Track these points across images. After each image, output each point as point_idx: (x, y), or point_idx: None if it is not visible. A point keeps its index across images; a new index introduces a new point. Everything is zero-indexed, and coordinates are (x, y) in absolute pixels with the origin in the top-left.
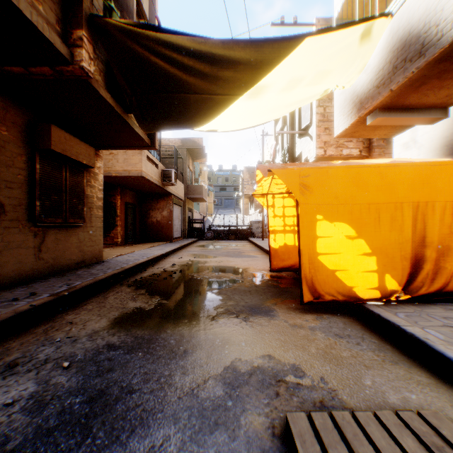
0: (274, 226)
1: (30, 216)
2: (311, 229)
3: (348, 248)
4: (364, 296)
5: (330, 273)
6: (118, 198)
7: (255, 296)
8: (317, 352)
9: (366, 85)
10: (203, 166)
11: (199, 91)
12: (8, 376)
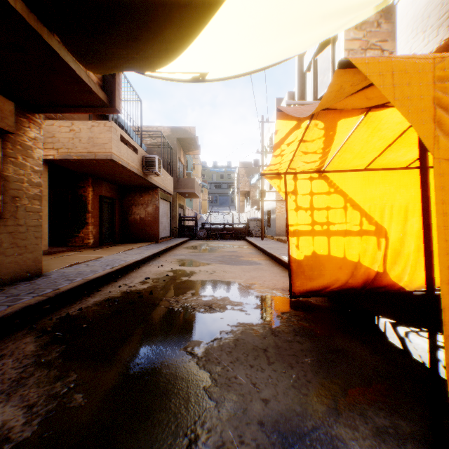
0: (297, 225)
1: None
2: None
3: None
4: None
5: None
6: (90, 190)
7: (280, 369)
8: None
9: None
10: (196, 161)
11: None
12: None
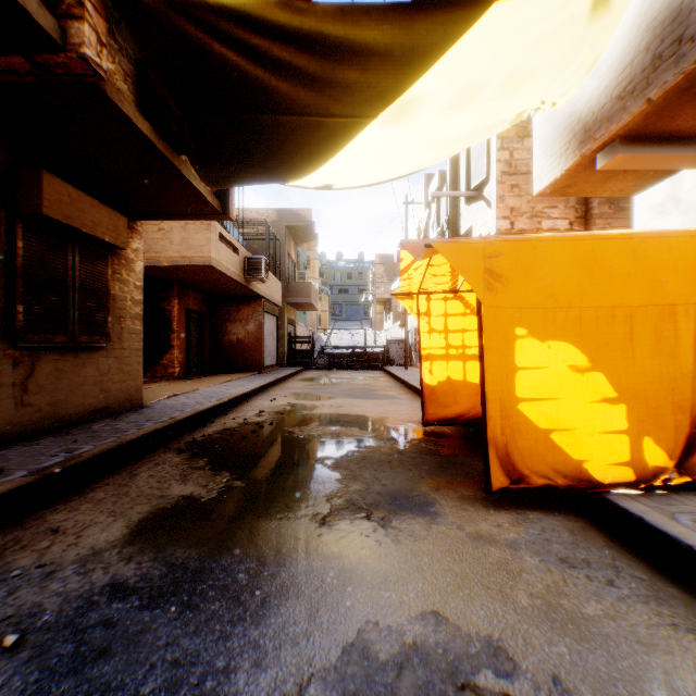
0: (430, 348)
1: (4, 331)
2: (504, 354)
3: (574, 390)
4: (604, 478)
5: (541, 435)
6: (175, 303)
7: (400, 472)
8: (532, 603)
9: (596, 99)
10: (312, 254)
11: (300, 110)
12: None
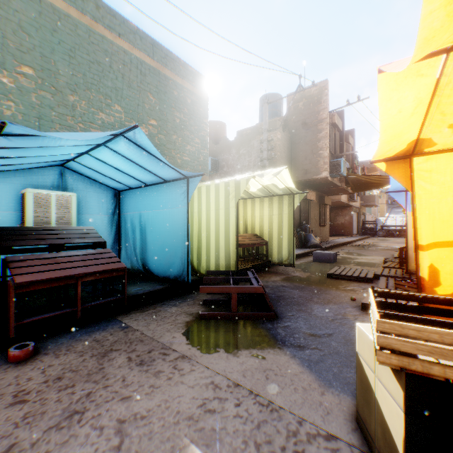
0: None
1: (318, 224)
2: None
3: None
4: None
5: None
6: None
7: None
8: None
9: None
10: None
11: (377, 183)
12: (343, 250)
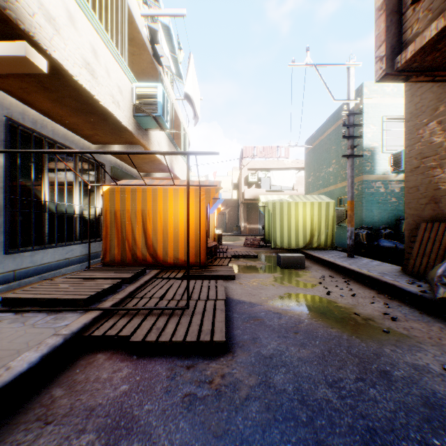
0: None
1: None
2: None
3: None
4: None
5: None
6: None
7: None
8: (130, 442)
9: None
10: None
11: None
12: None
